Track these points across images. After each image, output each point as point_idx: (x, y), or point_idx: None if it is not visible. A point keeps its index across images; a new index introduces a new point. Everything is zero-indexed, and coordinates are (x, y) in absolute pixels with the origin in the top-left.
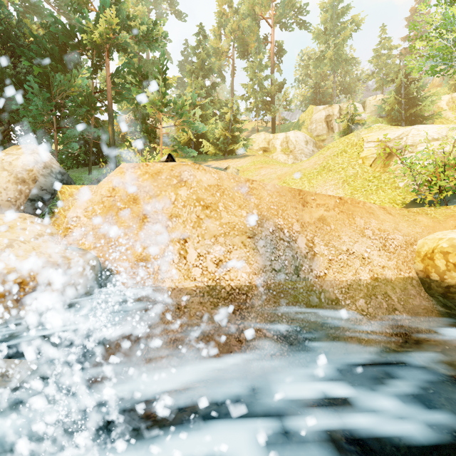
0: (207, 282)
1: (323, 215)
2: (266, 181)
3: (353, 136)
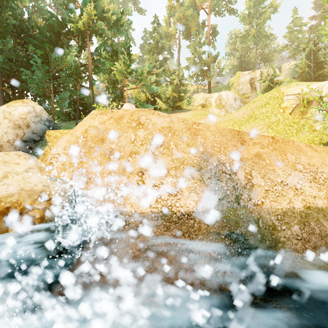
0: (161, 208)
1: (258, 152)
2: None
3: (275, 91)
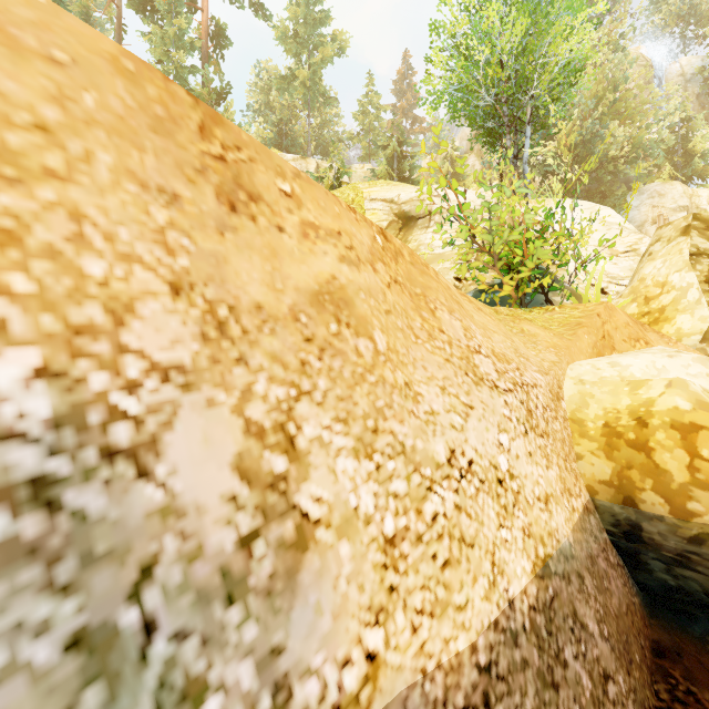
0: None
1: (335, 279)
2: None
3: (347, 189)
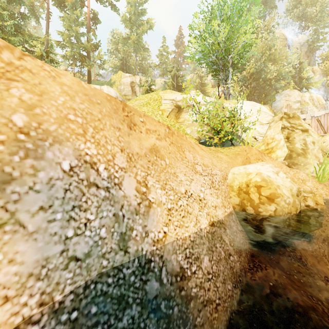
0: None
1: (155, 145)
2: None
3: (154, 94)
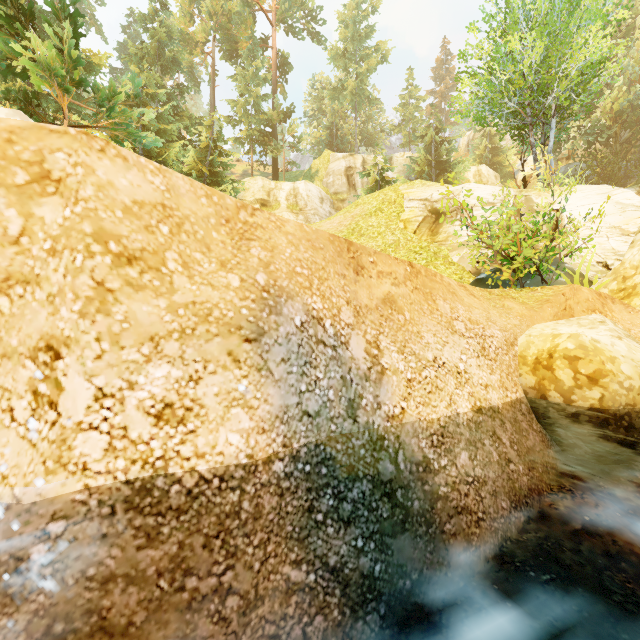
0: (126, 471)
1: (390, 293)
2: None
3: (390, 191)
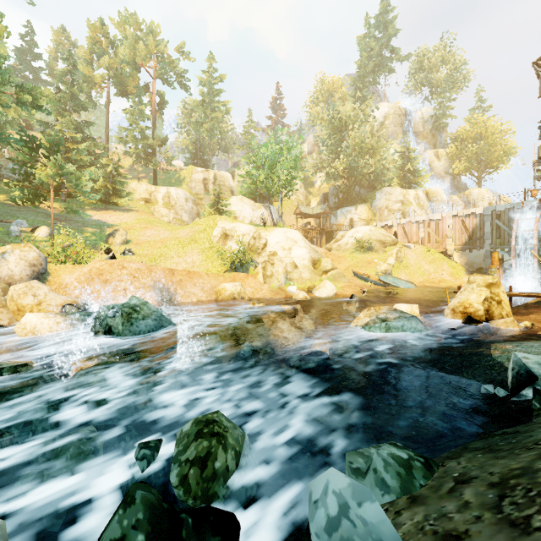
0: None
1: (181, 278)
2: (152, 243)
3: (212, 220)
